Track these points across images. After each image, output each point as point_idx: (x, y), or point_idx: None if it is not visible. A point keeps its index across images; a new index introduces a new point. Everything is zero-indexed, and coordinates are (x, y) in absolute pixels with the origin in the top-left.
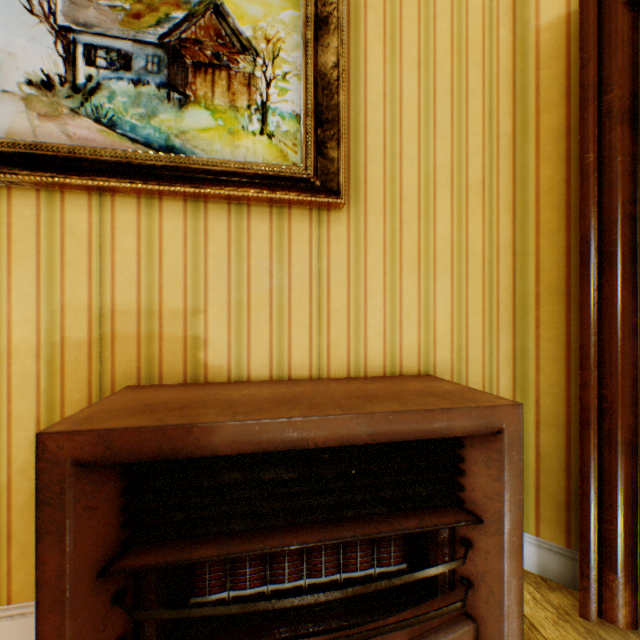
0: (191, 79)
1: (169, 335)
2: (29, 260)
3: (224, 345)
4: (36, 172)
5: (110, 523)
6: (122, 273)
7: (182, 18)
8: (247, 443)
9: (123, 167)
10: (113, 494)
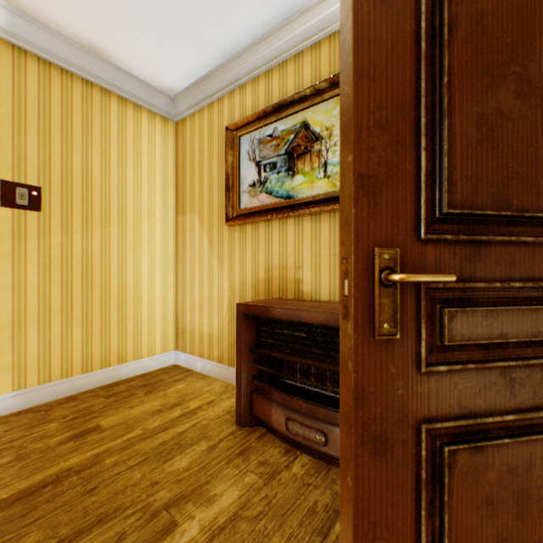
0: (296, 163)
1: (289, 277)
2: (250, 249)
3: (309, 283)
4: (250, 218)
5: (252, 336)
6: (274, 252)
7: (293, 138)
8: (284, 316)
9: (273, 209)
10: (253, 327)
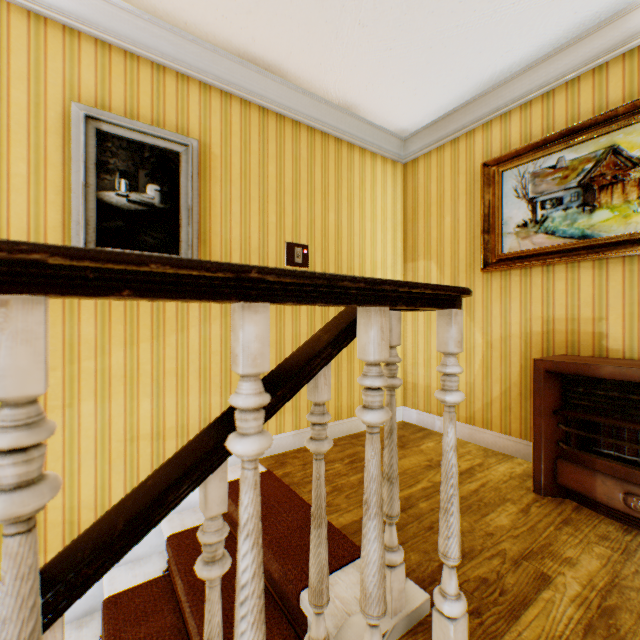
0: (595, 196)
1: (582, 331)
2: (516, 298)
3: (618, 338)
4: (520, 264)
5: (555, 396)
6: (557, 301)
7: (590, 167)
8: (616, 376)
9: (557, 252)
10: (556, 386)
